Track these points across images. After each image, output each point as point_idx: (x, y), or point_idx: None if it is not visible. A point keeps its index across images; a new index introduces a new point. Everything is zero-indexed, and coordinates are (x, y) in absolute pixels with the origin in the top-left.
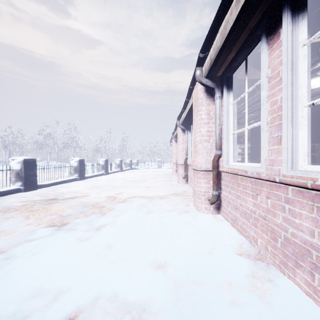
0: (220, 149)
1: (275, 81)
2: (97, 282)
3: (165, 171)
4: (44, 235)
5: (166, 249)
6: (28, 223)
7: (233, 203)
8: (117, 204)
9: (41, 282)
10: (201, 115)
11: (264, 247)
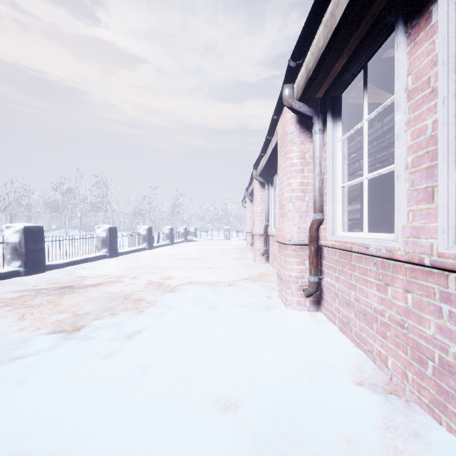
0: (321, 211)
1: (421, 96)
2: (119, 441)
3: (235, 245)
4: (43, 348)
5: (238, 374)
6: (20, 328)
7: (343, 296)
8: (162, 296)
9: (21, 440)
10: (292, 158)
11: (399, 373)
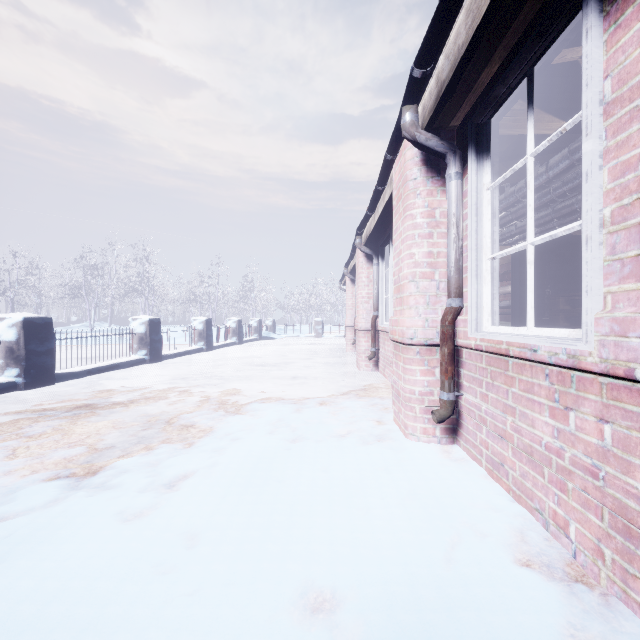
0: (460, 295)
1: (628, 109)
2: None
3: (330, 344)
4: (36, 504)
5: (336, 548)
6: (7, 470)
7: (493, 423)
8: (223, 420)
9: None
10: (414, 217)
11: (590, 548)
